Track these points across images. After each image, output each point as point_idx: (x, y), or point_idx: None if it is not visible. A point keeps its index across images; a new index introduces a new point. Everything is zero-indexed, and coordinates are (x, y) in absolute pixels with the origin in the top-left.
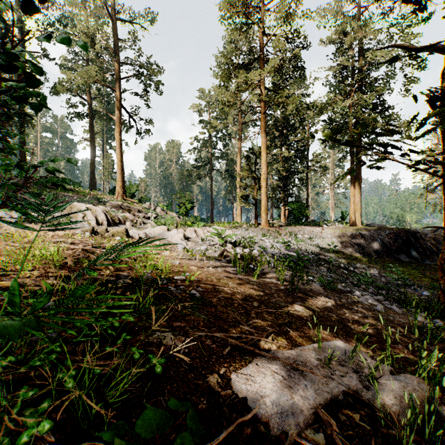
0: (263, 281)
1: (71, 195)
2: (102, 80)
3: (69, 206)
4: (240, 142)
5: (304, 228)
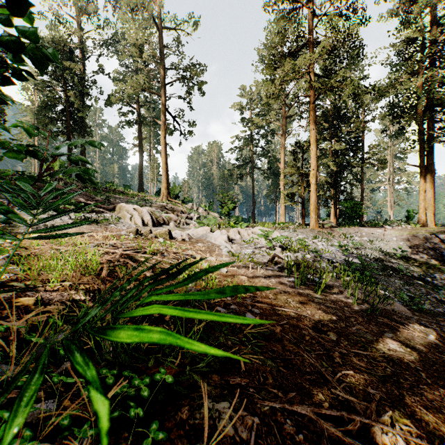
0: (329, 298)
1: (122, 197)
2: (149, 87)
3: (118, 208)
4: (284, 137)
5: (362, 229)
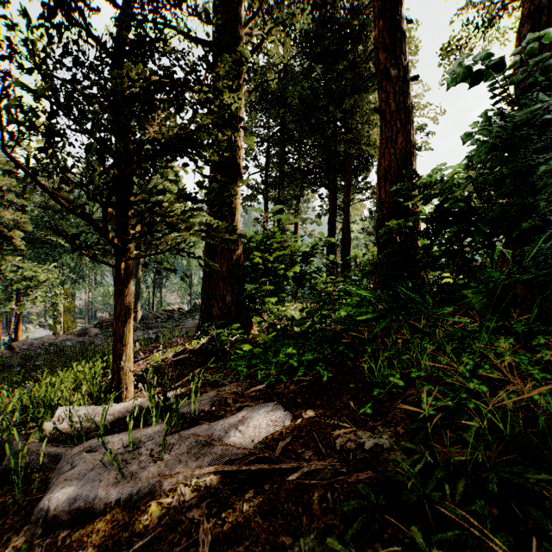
0: None
1: None
2: None
3: None
4: None
5: None
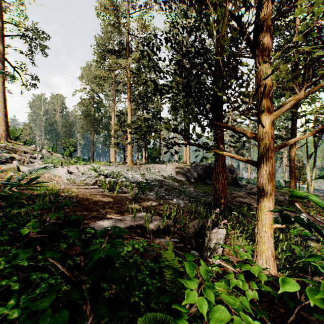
0: (120, 195)
1: None
2: None
3: None
4: (114, 103)
5: (156, 165)
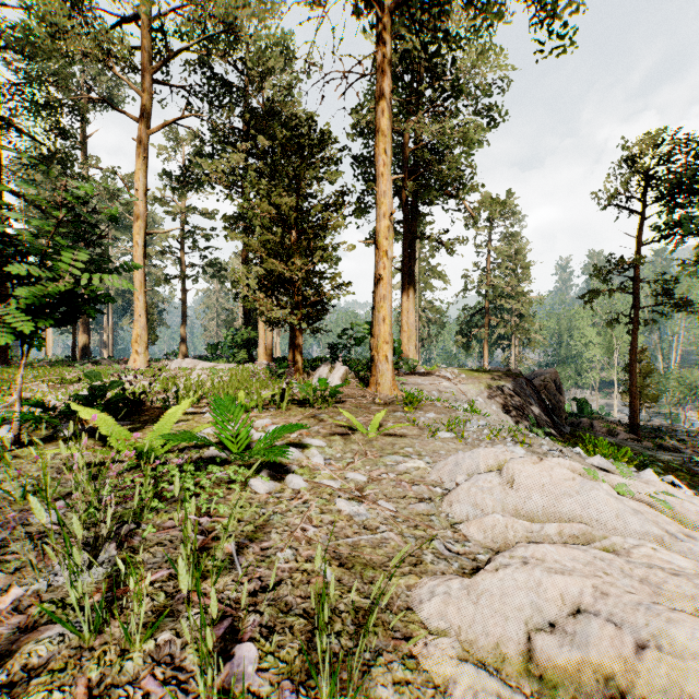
0: None
1: None
2: None
3: None
4: (145, 127)
5: (416, 382)
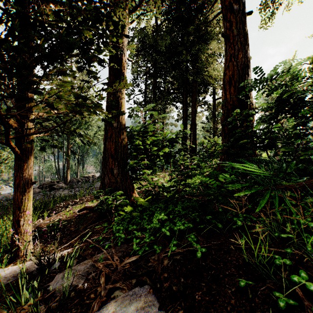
0: None
1: None
2: None
3: None
4: None
5: None
